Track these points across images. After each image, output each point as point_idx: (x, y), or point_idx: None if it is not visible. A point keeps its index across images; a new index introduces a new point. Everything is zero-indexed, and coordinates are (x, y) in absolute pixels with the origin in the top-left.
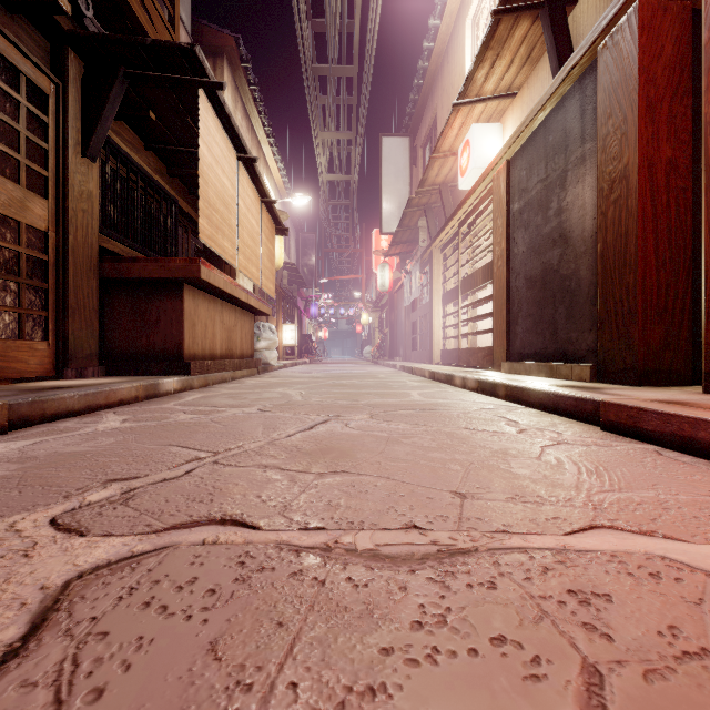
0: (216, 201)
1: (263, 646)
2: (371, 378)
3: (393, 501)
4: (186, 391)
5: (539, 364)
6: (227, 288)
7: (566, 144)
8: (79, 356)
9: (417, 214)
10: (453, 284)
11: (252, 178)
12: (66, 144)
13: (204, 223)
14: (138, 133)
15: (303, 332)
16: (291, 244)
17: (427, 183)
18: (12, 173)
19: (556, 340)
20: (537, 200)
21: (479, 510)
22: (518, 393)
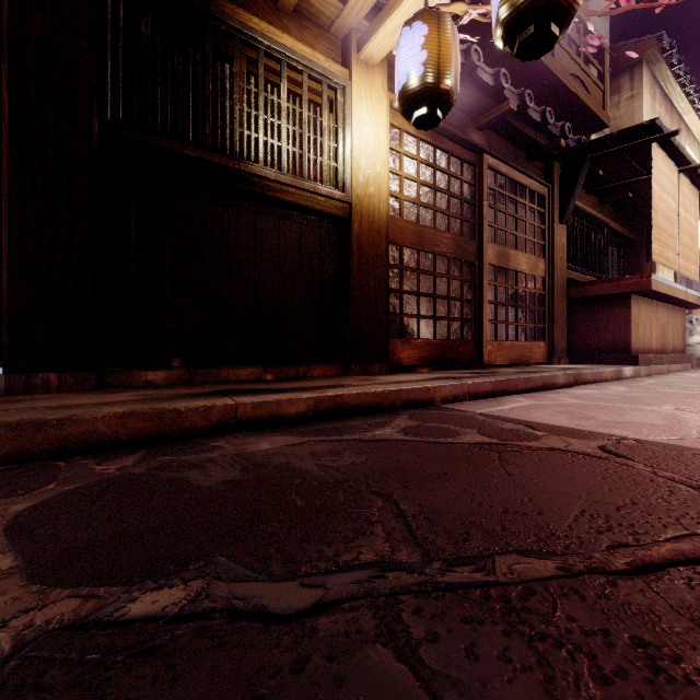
0: (662, 222)
1: None
2: None
3: None
4: (636, 377)
5: None
6: (669, 292)
7: None
8: (558, 351)
9: None
10: None
11: (691, 179)
12: (552, 221)
13: (654, 245)
14: (582, 186)
15: None
16: None
17: None
18: (532, 250)
19: None
20: None
21: None
22: None
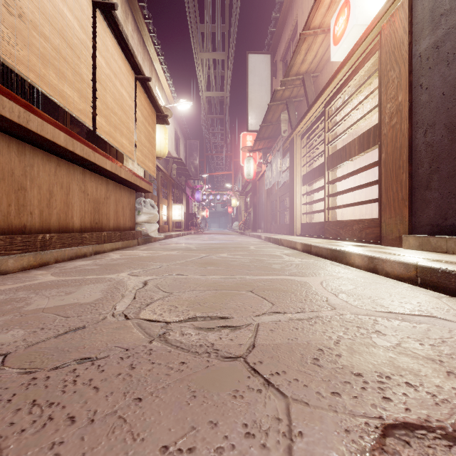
0: (43, 23)
1: None
2: (242, 251)
3: None
4: None
5: None
6: (76, 149)
7: None
8: None
9: (279, 109)
10: (311, 167)
11: (119, 43)
12: None
13: (4, 33)
14: None
15: (190, 211)
16: (180, 147)
17: (292, 72)
18: None
19: None
20: None
21: None
22: None
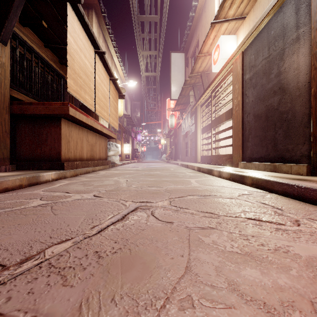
0: (80, 72)
1: None
2: (166, 171)
3: None
4: (61, 179)
5: (265, 164)
6: (88, 122)
7: (284, 33)
8: None
9: (189, 89)
10: (207, 123)
11: (104, 65)
12: None
13: (71, 82)
14: (39, 37)
15: (134, 147)
16: (128, 106)
17: (195, 71)
18: None
19: (276, 149)
20: (262, 70)
21: None
22: (263, 183)
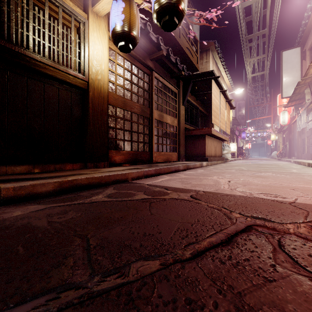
0: (215, 109)
1: (255, 184)
2: (274, 165)
3: (275, 181)
4: (207, 166)
5: None
6: (217, 134)
7: None
8: (181, 156)
9: (304, 87)
10: None
11: (223, 95)
12: (179, 104)
13: (212, 117)
14: (190, 92)
15: (238, 145)
16: None
17: (309, 74)
18: (172, 115)
19: None
20: None
21: (294, 183)
22: None
